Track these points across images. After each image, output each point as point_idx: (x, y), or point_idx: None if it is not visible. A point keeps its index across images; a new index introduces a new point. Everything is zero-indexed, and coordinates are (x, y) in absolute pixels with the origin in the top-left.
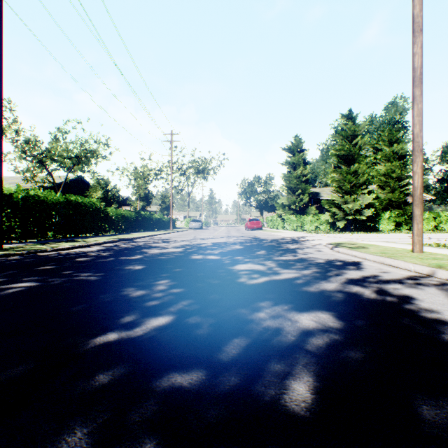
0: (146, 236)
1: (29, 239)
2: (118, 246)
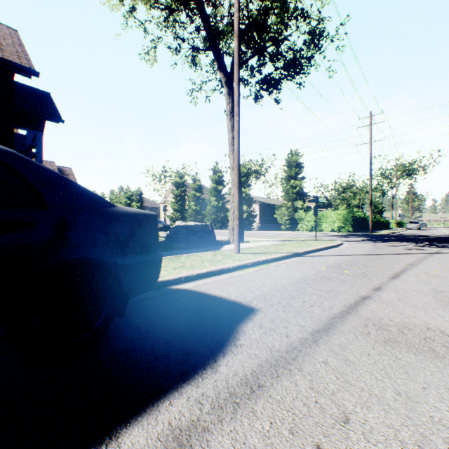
0: (397, 232)
1: (356, 231)
2: (403, 234)
